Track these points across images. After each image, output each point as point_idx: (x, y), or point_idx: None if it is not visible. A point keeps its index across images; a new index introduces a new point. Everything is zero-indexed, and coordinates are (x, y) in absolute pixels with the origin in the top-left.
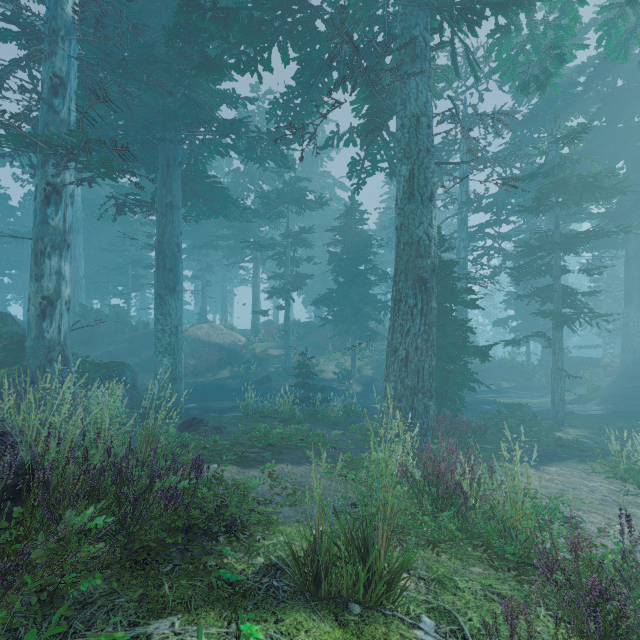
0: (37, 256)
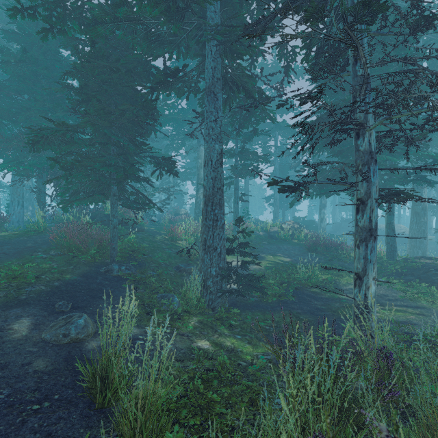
0: (320, 209)
